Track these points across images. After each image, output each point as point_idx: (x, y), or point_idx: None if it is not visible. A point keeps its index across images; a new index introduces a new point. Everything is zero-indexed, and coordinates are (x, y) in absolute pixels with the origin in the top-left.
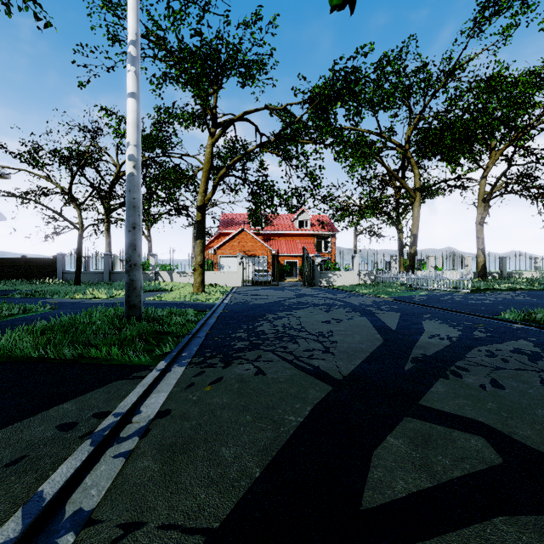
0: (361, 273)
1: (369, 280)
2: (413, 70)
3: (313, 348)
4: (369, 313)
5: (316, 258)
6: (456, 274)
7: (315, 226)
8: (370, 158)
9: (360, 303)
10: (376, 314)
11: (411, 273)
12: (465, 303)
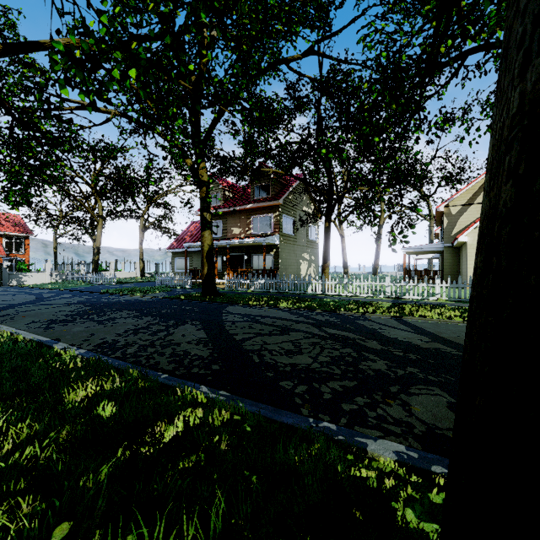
0: (54, 274)
1: (61, 280)
2: (93, 140)
3: (4, 302)
4: (39, 295)
5: (5, 262)
6: (130, 274)
7: (4, 226)
8: (65, 181)
9: (39, 292)
10: (43, 295)
11: (96, 273)
12: (99, 289)
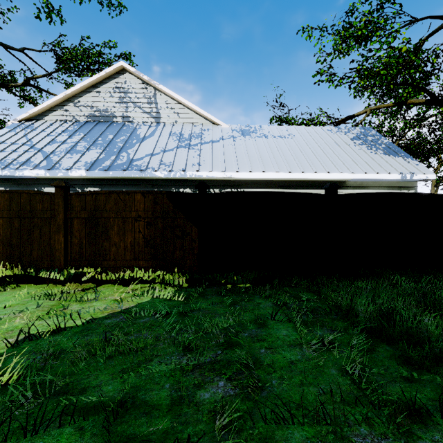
0: None
1: None
2: None
3: None
4: None
5: None
6: None
7: None
8: None
9: None
10: None
11: None
12: None
